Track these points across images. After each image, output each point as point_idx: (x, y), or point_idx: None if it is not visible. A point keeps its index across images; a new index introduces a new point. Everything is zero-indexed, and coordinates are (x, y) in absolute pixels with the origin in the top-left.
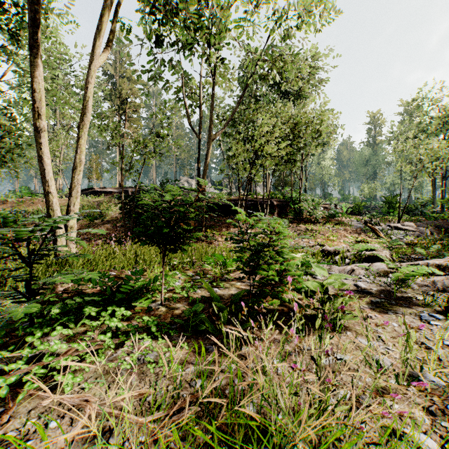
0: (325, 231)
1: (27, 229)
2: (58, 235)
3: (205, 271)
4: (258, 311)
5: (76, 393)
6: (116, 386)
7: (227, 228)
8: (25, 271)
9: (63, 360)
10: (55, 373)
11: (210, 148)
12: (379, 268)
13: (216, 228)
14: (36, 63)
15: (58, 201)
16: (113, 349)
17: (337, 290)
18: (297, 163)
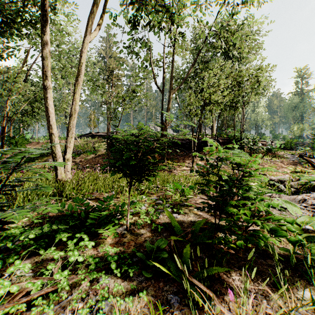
0: (264, 162)
1: None
2: (21, 167)
3: (166, 196)
4: (223, 250)
5: None
6: None
7: (183, 160)
8: None
9: (1, 314)
10: None
11: (170, 100)
12: None
13: (175, 160)
14: (42, 38)
15: None
16: (70, 287)
17: None
18: (239, 108)
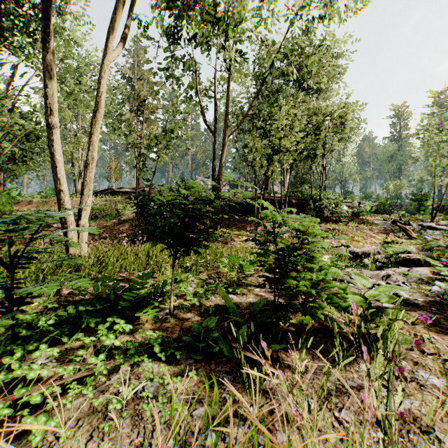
0: (349, 230)
1: (0, 228)
2: (44, 235)
3: (220, 274)
4: (284, 328)
5: (48, 445)
6: (101, 434)
7: (243, 227)
8: (6, 277)
9: (37, 394)
10: (25, 412)
11: (225, 145)
12: (421, 274)
13: (232, 227)
14: (47, 57)
15: (79, 201)
16: (107, 374)
17: (373, 300)
18: (318, 158)
